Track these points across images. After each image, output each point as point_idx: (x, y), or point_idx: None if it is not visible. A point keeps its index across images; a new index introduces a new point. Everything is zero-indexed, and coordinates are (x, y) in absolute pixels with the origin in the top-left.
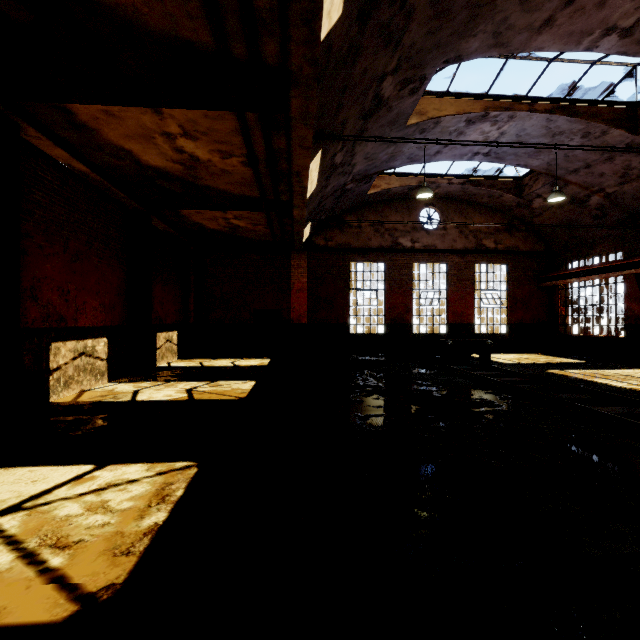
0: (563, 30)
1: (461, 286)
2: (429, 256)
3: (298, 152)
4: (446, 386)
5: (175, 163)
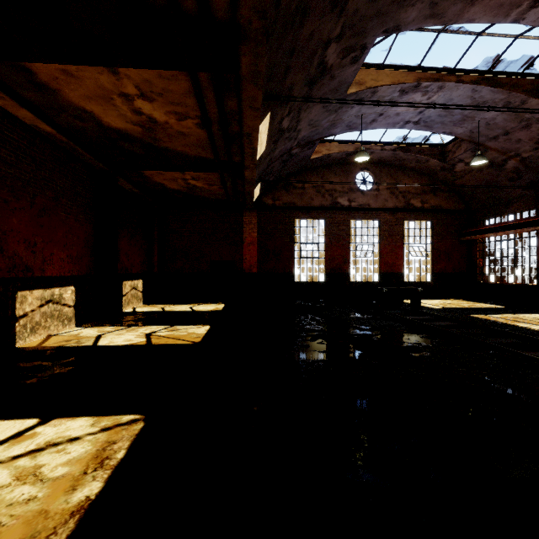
0: (494, 2)
1: (392, 240)
2: (364, 214)
3: (248, 113)
4: (384, 330)
5: (135, 125)
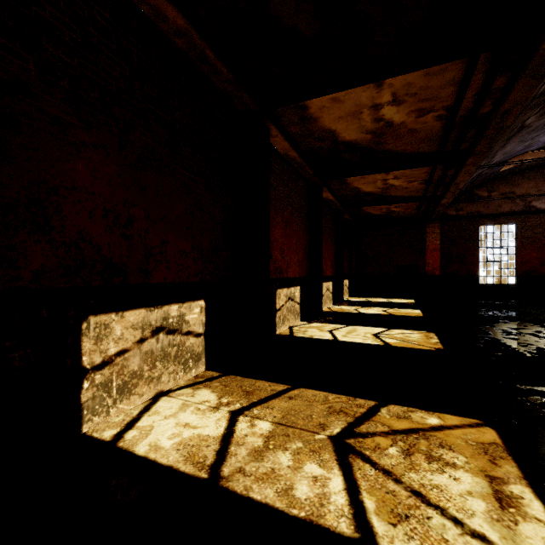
0: None
1: None
2: None
3: (462, 175)
4: None
5: (378, 189)
